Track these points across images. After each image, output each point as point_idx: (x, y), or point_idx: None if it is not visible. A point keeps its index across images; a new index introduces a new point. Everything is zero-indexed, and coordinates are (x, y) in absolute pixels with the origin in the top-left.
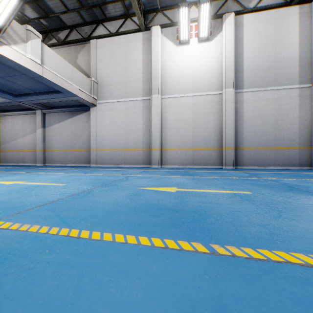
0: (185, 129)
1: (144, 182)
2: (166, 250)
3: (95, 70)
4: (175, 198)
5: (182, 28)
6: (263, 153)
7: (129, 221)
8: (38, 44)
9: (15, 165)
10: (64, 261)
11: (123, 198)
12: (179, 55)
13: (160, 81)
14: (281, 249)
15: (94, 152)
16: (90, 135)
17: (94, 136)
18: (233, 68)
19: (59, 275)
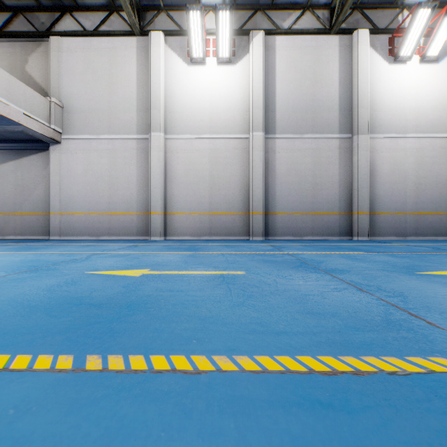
0: (199, 184)
1: (107, 263)
2: None
3: (58, 86)
4: (126, 285)
5: (193, 40)
6: (299, 220)
7: None
8: None
9: None
10: None
11: (39, 290)
12: (191, 78)
13: (163, 114)
14: (187, 351)
15: (56, 216)
16: (49, 189)
17: (56, 191)
18: (262, 105)
19: None
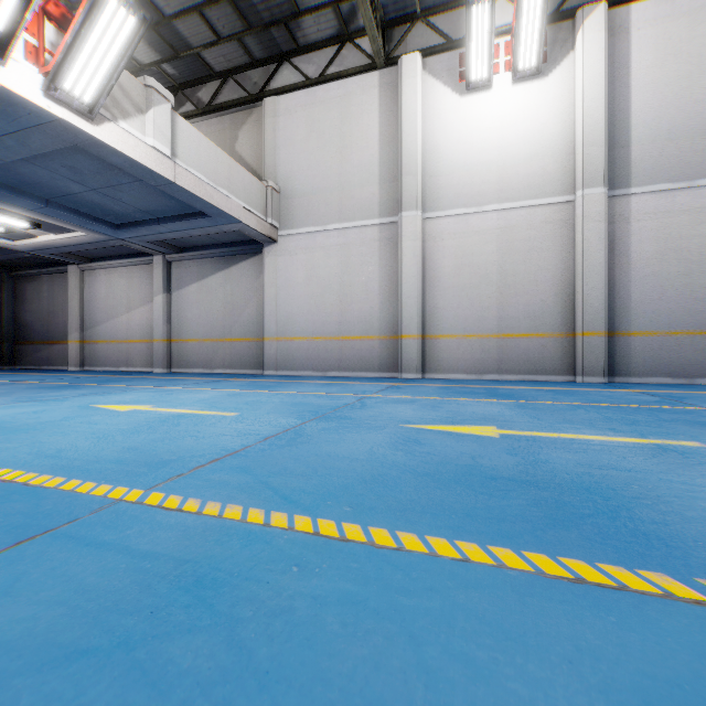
0: (480, 289)
1: (407, 412)
2: (583, 586)
3: (274, 164)
4: (511, 452)
5: (474, 52)
6: (684, 346)
7: (436, 505)
8: (166, 114)
9: (113, 370)
10: (349, 598)
11: (386, 448)
12: (465, 116)
13: (420, 181)
14: None
15: (271, 343)
16: (263, 306)
17: (271, 309)
18: (604, 138)
19: (359, 631)
